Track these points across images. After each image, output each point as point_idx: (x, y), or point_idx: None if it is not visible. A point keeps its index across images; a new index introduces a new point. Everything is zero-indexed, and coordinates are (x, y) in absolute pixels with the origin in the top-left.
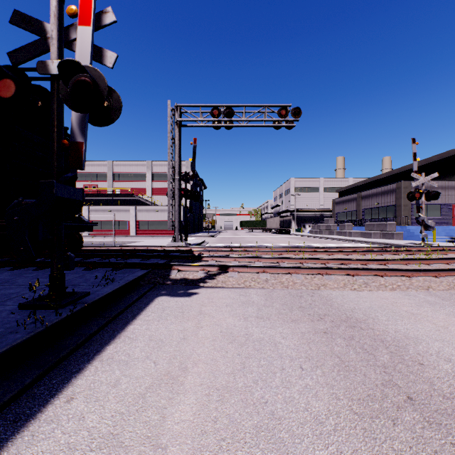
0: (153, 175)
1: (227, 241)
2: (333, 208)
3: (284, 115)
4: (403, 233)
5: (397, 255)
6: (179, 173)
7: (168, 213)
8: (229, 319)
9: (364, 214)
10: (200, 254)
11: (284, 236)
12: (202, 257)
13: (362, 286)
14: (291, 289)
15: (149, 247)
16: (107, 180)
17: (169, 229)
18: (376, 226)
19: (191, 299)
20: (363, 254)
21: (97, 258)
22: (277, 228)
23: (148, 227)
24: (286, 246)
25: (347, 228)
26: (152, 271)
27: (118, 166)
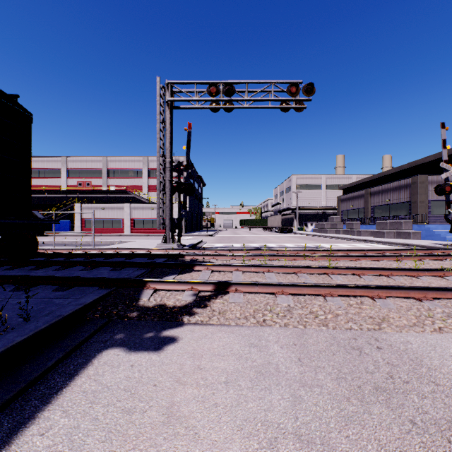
0: (149, 171)
1: (227, 241)
2: (338, 206)
3: (294, 93)
4: (421, 232)
5: (440, 261)
6: (170, 162)
7: (158, 209)
8: (232, 450)
9: (373, 211)
10: (193, 259)
11: (287, 235)
12: (194, 266)
13: (450, 323)
14: (333, 329)
15: (133, 250)
16: (102, 176)
17: (158, 228)
18: (389, 224)
19: (161, 359)
20: (397, 260)
21: (58, 266)
22: (279, 227)
23: (143, 225)
24: (294, 247)
25: (355, 227)
26: (116, 290)
27: (113, 162)
